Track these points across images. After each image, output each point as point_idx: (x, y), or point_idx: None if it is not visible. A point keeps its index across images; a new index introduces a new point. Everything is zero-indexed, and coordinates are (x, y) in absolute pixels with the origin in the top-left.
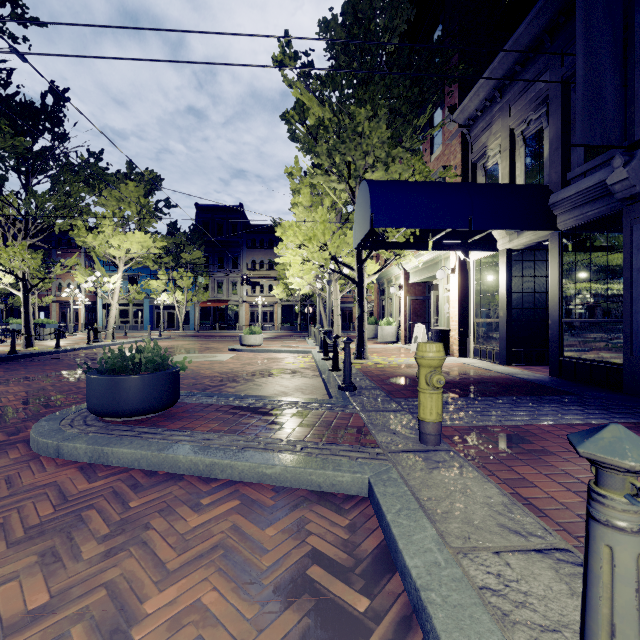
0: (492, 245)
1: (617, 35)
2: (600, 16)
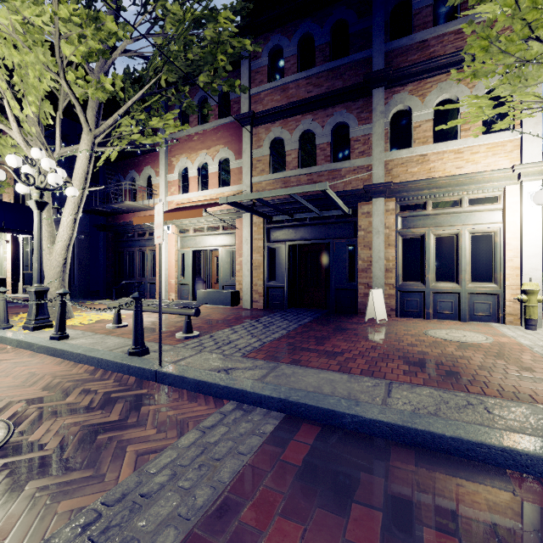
0: (30, 232)
1: (66, 170)
2: (59, 161)
